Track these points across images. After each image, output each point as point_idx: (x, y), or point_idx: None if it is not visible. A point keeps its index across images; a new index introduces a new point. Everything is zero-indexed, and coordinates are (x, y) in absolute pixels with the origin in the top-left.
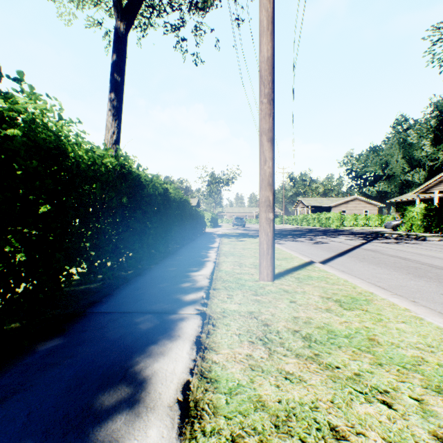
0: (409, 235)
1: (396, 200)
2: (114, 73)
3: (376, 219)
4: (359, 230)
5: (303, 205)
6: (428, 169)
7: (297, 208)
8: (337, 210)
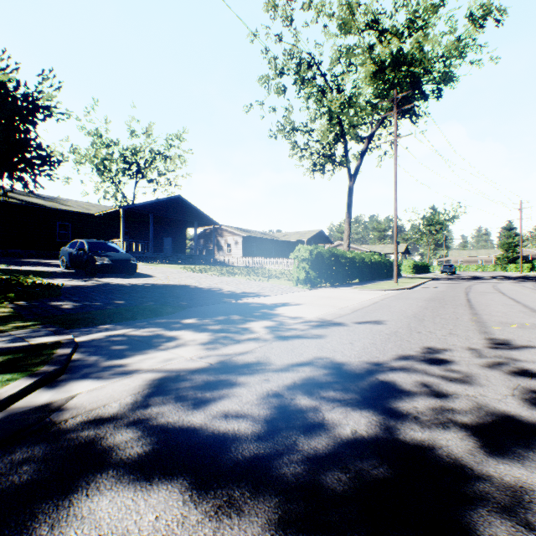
0: None
1: None
2: (348, 206)
3: None
4: None
5: None
6: None
7: None
8: None
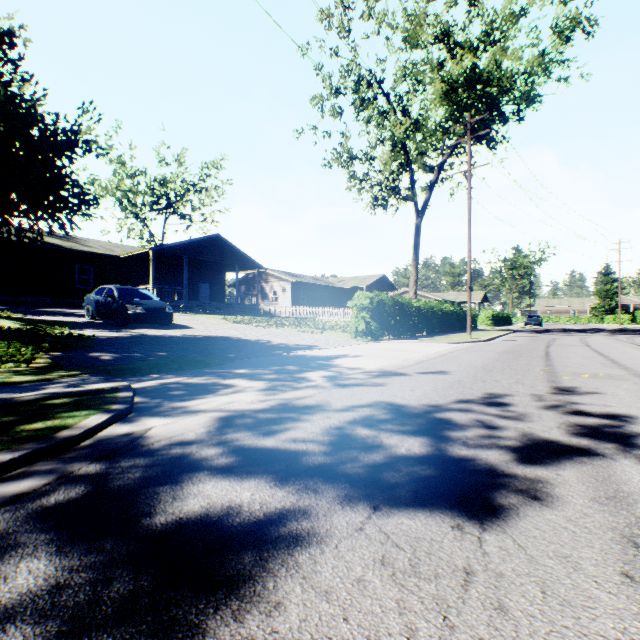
0: None
1: None
2: (415, 246)
3: None
4: None
5: None
6: None
7: None
8: None
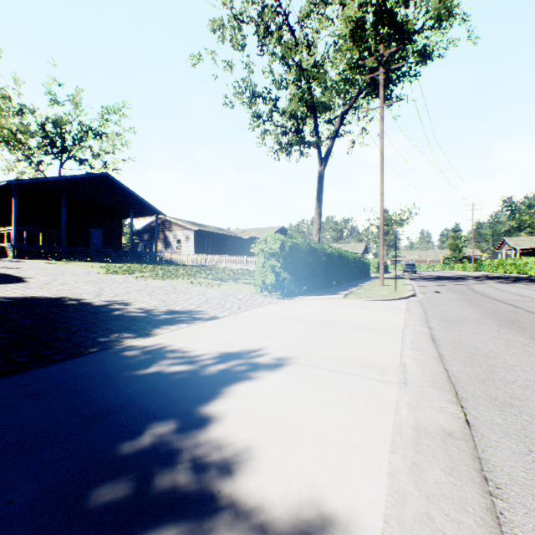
0: None
1: None
2: (318, 194)
3: None
4: None
5: (509, 246)
6: None
7: (501, 250)
8: None
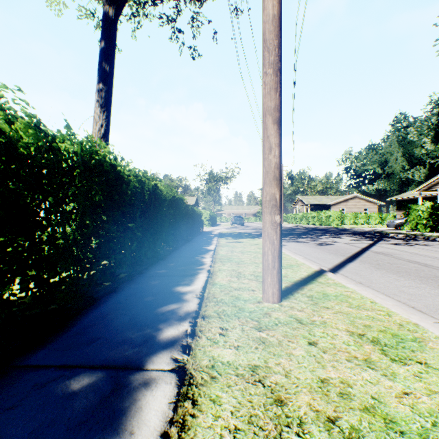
0: (416, 235)
1: (397, 198)
2: (102, 60)
3: (376, 218)
4: (361, 229)
5: (302, 203)
6: (428, 167)
7: (296, 206)
8: (336, 208)
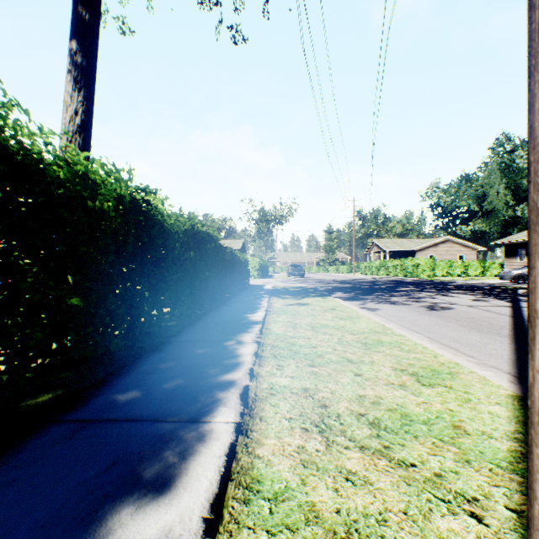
0: None
1: (505, 241)
2: (77, 4)
3: (477, 267)
4: (463, 282)
5: (378, 248)
6: None
7: (370, 252)
8: (423, 254)
